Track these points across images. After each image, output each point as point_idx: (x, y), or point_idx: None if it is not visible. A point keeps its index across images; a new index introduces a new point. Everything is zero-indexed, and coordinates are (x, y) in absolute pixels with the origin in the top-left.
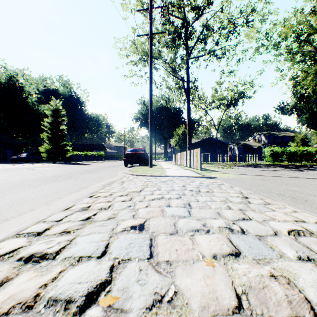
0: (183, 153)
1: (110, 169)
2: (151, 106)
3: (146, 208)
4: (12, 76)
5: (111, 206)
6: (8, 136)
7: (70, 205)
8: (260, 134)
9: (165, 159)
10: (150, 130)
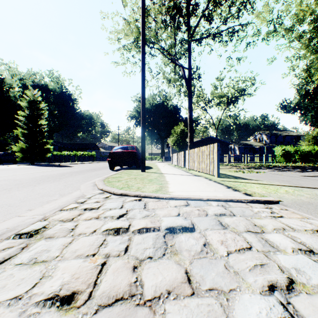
0: (186, 152)
1: (84, 175)
2: (143, 83)
3: None
4: None
5: None
6: None
7: None
8: (262, 134)
9: (162, 160)
10: (143, 118)
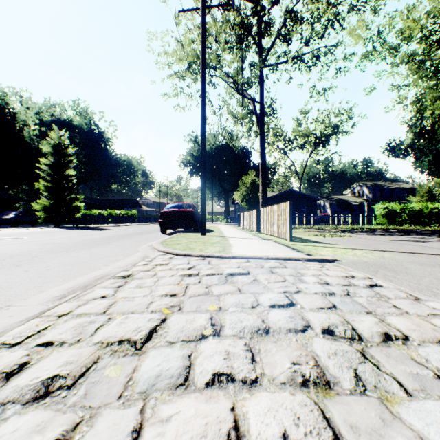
0: (256, 212)
1: (133, 239)
2: (203, 130)
3: None
4: None
5: None
6: None
7: None
8: (362, 186)
9: (226, 221)
10: (203, 171)
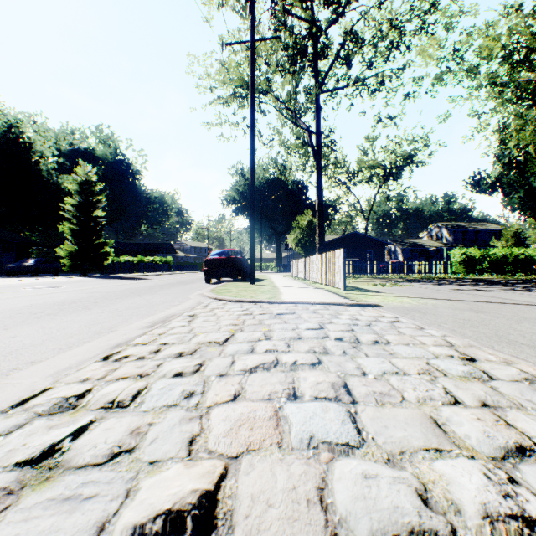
0: (310, 259)
1: (178, 288)
2: (253, 172)
3: (233, 404)
4: (12, 125)
5: (141, 394)
6: (4, 229)
7: (37, 389)
8: (441, 227)
9: (277, 270)
10: (252, 216)
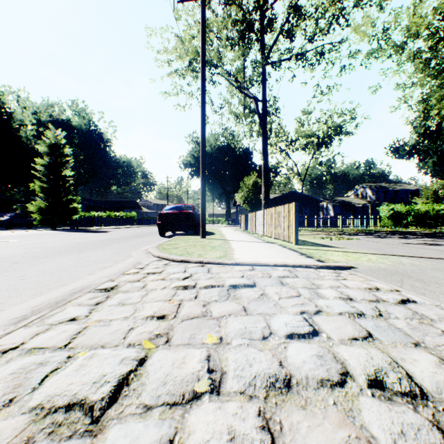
0: (259, 214)
1: (129, 242)
2: (204, 127)
3: None
4: None
5: None
6: None
7: None
8: (365, 187)
9: (227, 223)
10: (203, 171)
